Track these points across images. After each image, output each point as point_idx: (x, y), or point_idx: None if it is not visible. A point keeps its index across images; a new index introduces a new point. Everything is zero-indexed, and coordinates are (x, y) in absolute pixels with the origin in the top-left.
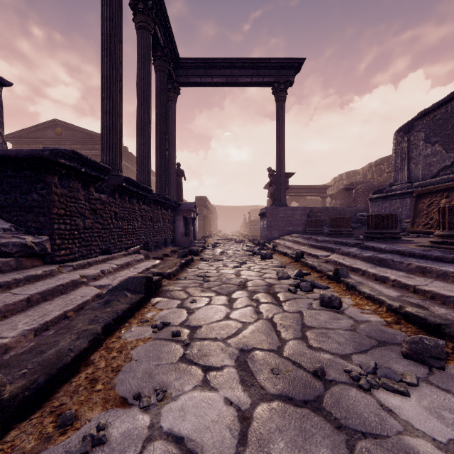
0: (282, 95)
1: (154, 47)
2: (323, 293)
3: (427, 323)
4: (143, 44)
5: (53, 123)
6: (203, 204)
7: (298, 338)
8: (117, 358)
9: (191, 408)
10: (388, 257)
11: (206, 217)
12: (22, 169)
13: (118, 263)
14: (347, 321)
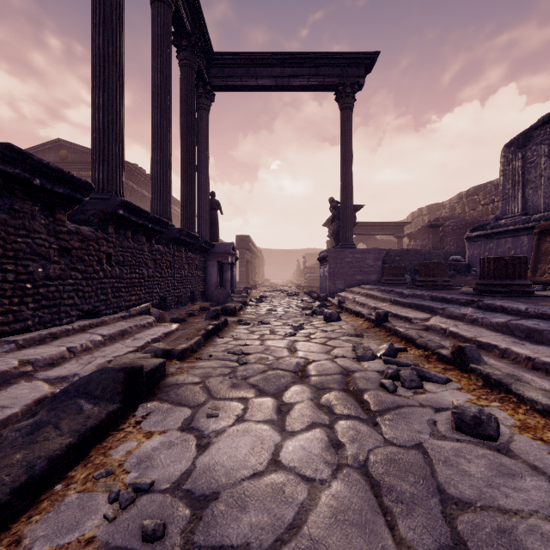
0: (349, 101)
1: (178, 34)
2: (461, 404)
3: None
4: (160, 22)
5: (56, 144)
6: (245, 246)
7: (445, 546)
8: None
9: None
10: (541, 326)
11: (250, 263)
12: None
13: (105, 333)
14: (537, 484)
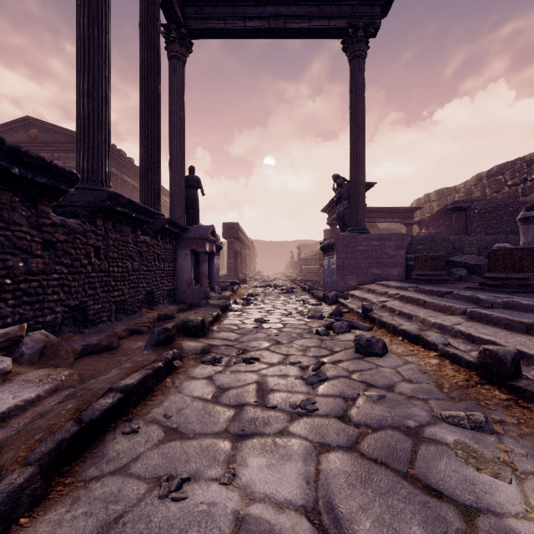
0: (361, 48)
1: None
2: None
3: None
4: None
5: (25, 122)
6: (234, 235)
7: None
8: None
9: None
10: None
11: (240, 254)
12: None
13: None
14: None
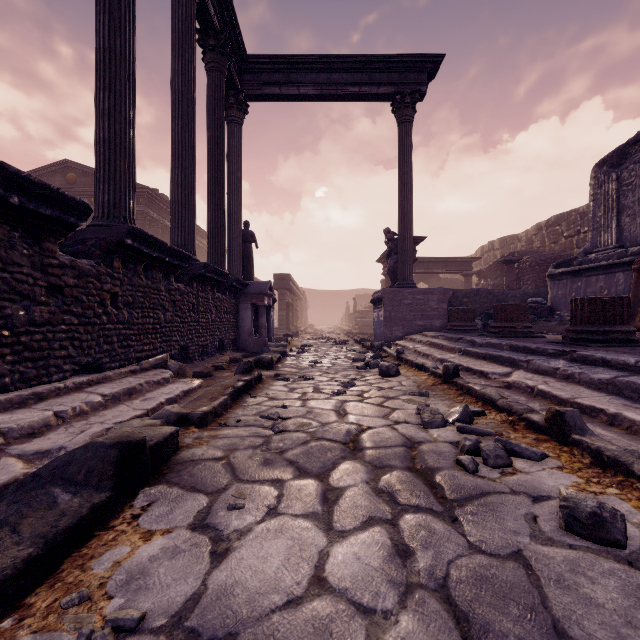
0: (408, 113)
1: (204, 32)
2: (572, 495)
3: None
4: (181, 15)
5: (63, 166)
6: (285, 286)
7: None
8: None
9: None
10: None
11: (291, 305)
12: None
13: (106, 392)
14: None
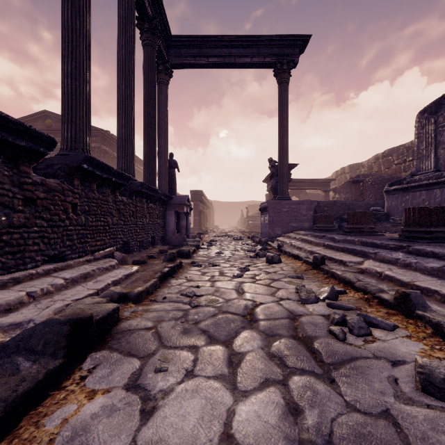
0: (285, 76)
1: (141, 19)
2: (427, 363)
3: None
4: (124, 5)
5: (43, 115)
6: (198, 199)
7: None
8: None
9: None
10: None
11: (202, 212)
12: None
13: (68, 276)
14: None
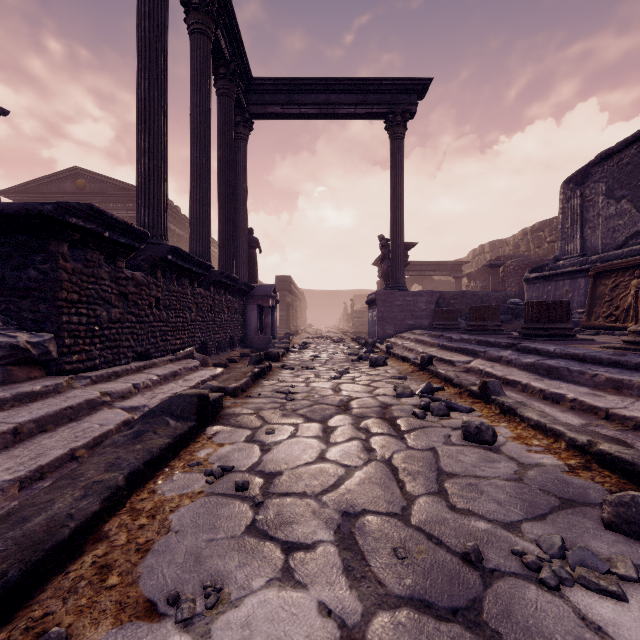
0: (400, 131)
1: (215, 62)
2: (468, 420)
3: (637, 471)
4: (199, 55)
5: (73, 173)
6: (286, 288)
7: (432, 492)
8: (147, 528)
9: (263, 622)
10: (560, 364)
11: (291, 306)
12: (12, 232)
13: (159, 373)
14: (508, 465)
